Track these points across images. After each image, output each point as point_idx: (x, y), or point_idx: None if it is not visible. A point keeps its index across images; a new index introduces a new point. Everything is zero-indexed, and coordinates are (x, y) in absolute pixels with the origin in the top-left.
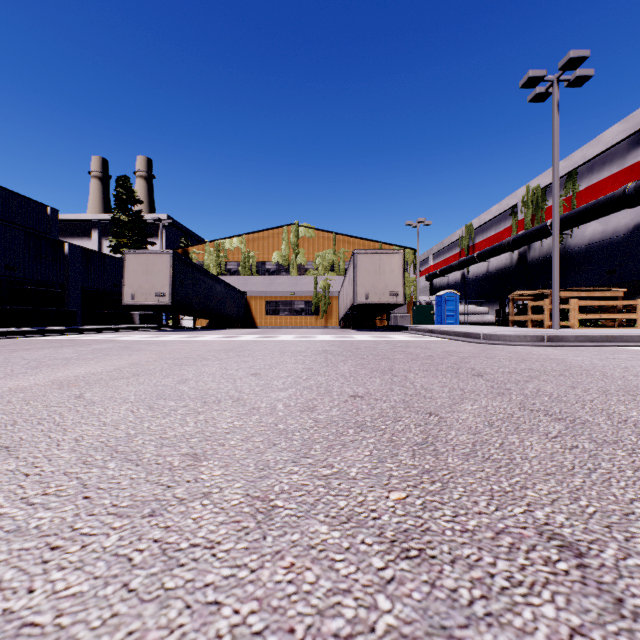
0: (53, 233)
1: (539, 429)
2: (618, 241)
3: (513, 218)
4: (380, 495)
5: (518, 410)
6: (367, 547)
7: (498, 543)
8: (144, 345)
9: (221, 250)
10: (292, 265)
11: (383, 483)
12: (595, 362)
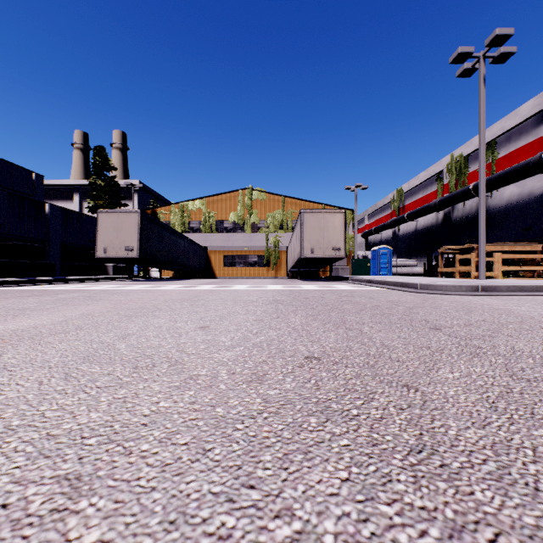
0: (38, 196)
1: None
2: (533, 202)
3: (439, 183)
4: None
5: (512, 380)
6: None
7: None
8: (107, 294)
9: (185, 211)
10: (246, 224)
11: None
12: (542, 313)
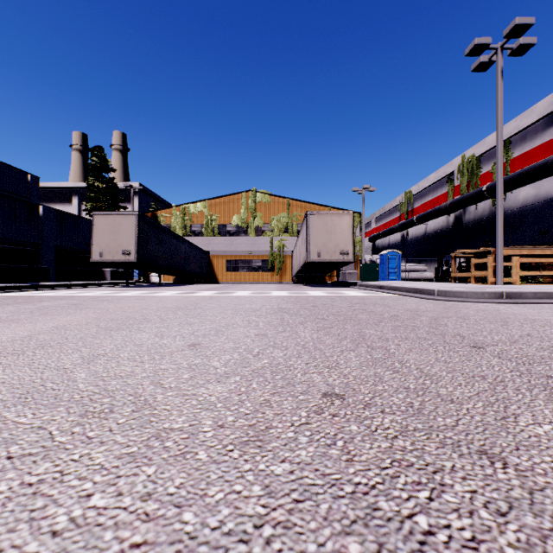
0: (33, 198)
1: None
2: (550, 203)
3: (449, 184)
4: None
5: None
6: None
7: None
8: (96, 302)
9: (186, 214)
10: (250, 227)
11: None
12: None
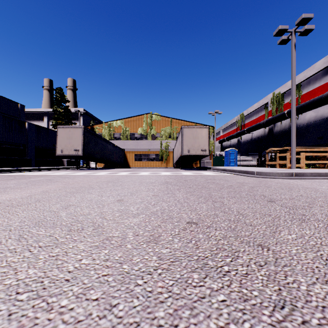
0: (21, 117)
1: None
2: (324, 121)
3: (265, 110)
4: None
5: None
6: None
7: None
8: (61, 178)
9: (111, 127)
10: (148, 135)
11: None
12: None
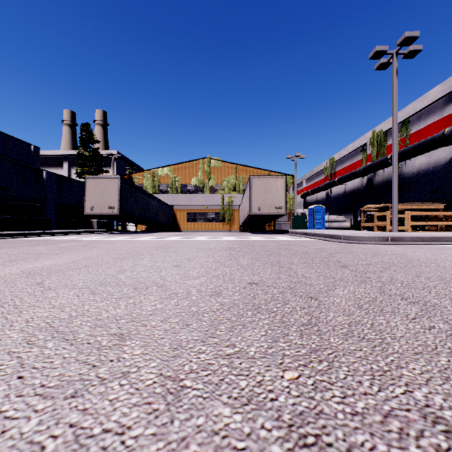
0: (36, 164)
1: (399, 311)
2: (439, 169)
3: (363, 153)
4: (276, 375)
5: (379, 295)
6: (267, 433)
7: (388, 428)
8: (98, 244)
9: (155, 176)
10: (206, 187)
11: (278, 362)
12: (429, 256)
